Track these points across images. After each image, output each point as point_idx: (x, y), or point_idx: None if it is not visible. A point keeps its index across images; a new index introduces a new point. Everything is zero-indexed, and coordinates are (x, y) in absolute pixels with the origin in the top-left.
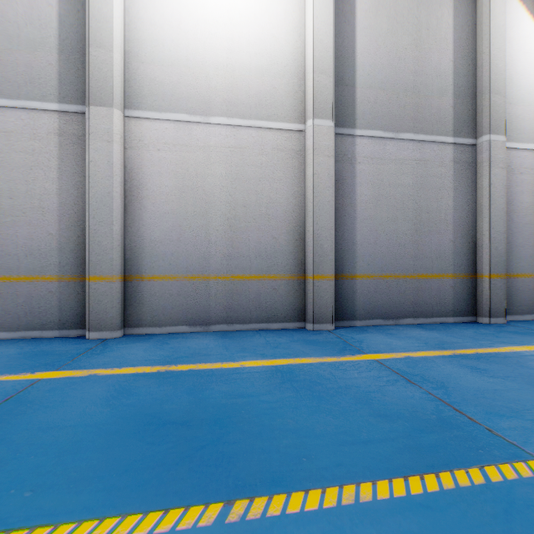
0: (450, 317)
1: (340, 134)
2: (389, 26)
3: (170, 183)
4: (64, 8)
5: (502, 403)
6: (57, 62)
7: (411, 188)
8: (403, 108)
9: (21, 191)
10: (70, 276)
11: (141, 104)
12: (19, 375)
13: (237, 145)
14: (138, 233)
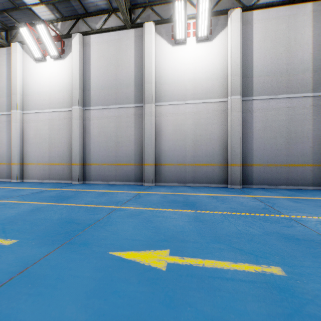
0: (310, 186)
1: (245, 100)
2: (271, 44)
3: (171, 128)
4: (136, 71)
5: (292, 208)
6: (134, 90)
7: (285, 121)
8: (280, 82)
9: (123, 135)
10: (138, 164)
11: (161, 100)
12: (133, 191)
13: (197, 111)
14: (160, 148)
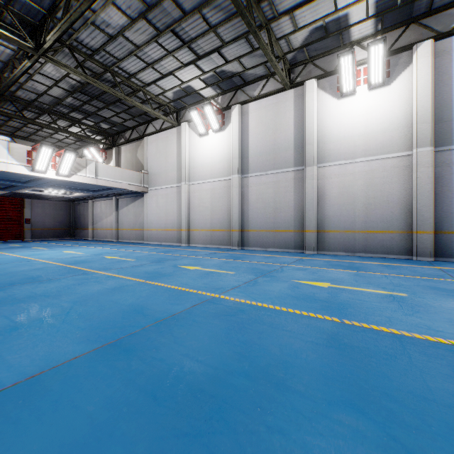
0: None
1: (439, 151)
2: None
3: (336, 191)
4: (296, 132)
5: None
6: (293, 153)
7: None
8: None
9: (282, 201)
10: (297, 230)
11: (324, 161)
12: (295, 257)
13: (369, 169)
14: (323, 213)
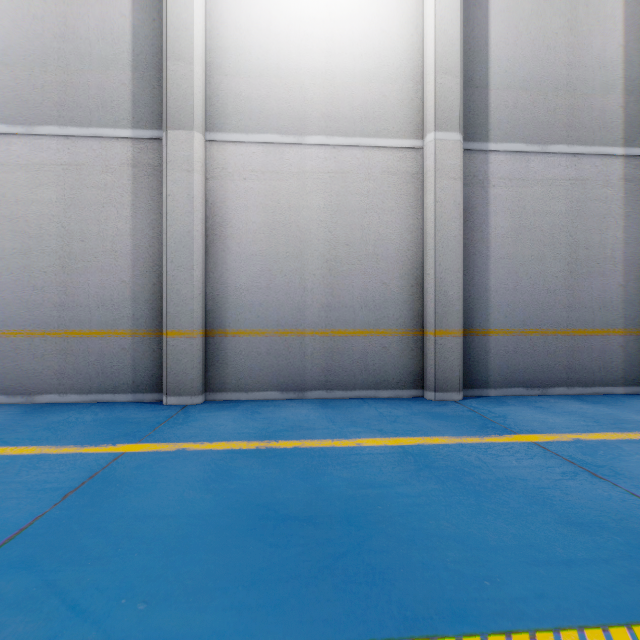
0: (619, 386)
1: (469, 150)
2: (533, 6)
3: (258, 218)
4: (138, 18)
5: None
6: (130, 81)
7: (564, 216)
8: (552, 112)
9: (92, 232)
10: (145, 331)
11: (224, 125)
12: (99, 446)
13: (338, 169)
14: (221, 279)
